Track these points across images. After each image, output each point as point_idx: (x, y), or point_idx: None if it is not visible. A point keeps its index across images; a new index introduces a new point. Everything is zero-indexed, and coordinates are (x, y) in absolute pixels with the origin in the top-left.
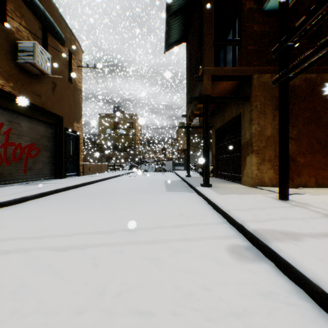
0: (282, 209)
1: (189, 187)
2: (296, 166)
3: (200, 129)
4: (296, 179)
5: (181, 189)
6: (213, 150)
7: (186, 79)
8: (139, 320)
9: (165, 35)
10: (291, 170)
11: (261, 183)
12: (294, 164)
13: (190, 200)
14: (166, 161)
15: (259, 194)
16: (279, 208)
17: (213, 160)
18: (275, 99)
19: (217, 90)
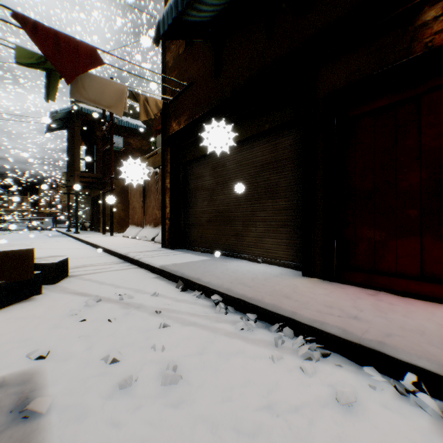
0: (96, 235)
1: (67, 236)
2: (126, 223)
3: (84, 191)
4: (126, 228)
5: (61, 236)
6: (91, 212)
7: (68, 157)
8: (50, 243)
9: (48, 127)
10: (123, 225)
11: (108, 231)
12: (125, 222)
13: (65, 238)
14: (45, 218)
15: (99, 234)
16: (96, 235)
17: (91, 219)
18: (115, 191)
19: (87, 179)
